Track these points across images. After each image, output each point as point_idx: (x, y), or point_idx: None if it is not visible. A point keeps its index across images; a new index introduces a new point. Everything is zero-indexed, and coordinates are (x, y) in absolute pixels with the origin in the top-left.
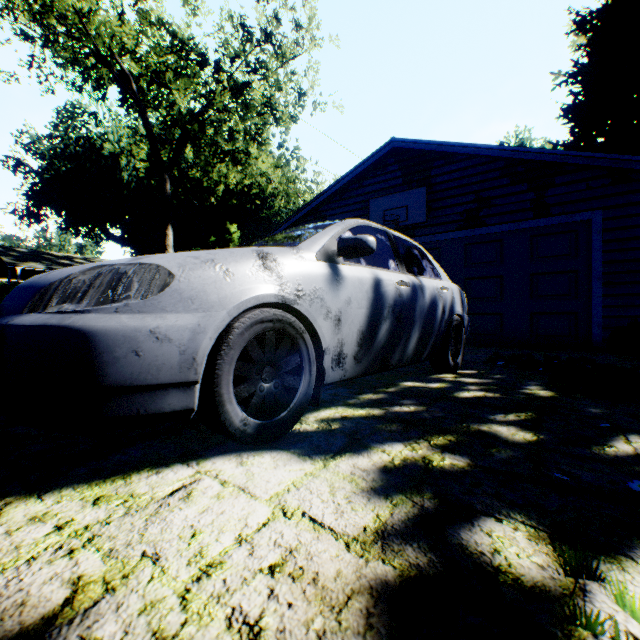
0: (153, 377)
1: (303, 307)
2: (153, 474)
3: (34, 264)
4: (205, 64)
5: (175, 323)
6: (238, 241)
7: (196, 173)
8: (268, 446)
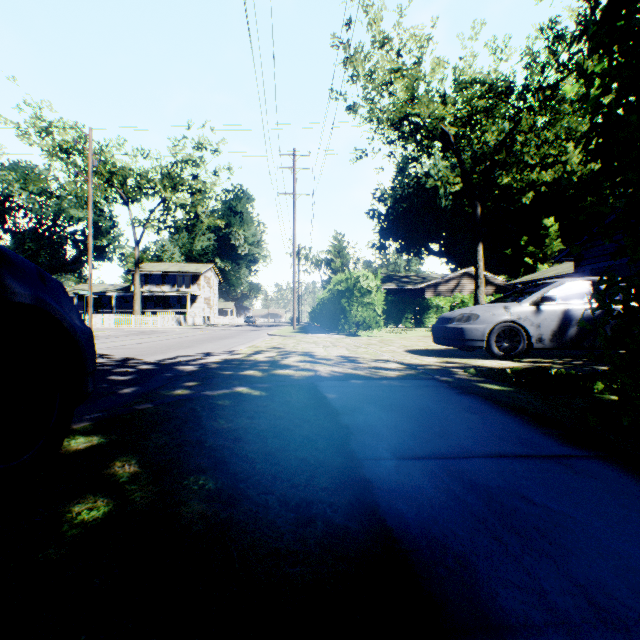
0: (474, 338)
1: (519, 322)
2: (474, 359)
3: (389, 284)
4: (511, 93)
5: (479, 327)
6: (555, 234)
7: (505, 179)
8: (505, 360)
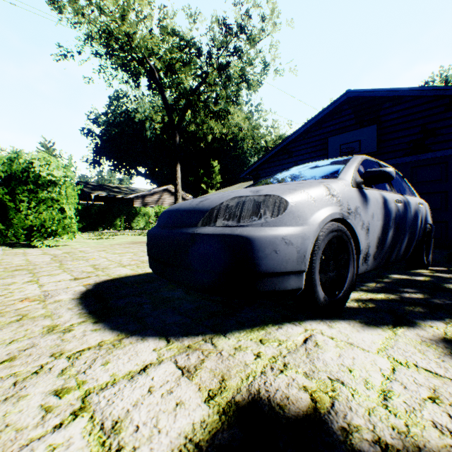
0: (283, 267)
1: (351, 221)
2: (278, 328)
3: (100, 192)
4: (201, 55)
5: (293, 233)
6: (218, 172)
7: (191, 128)
8: (336, 316)
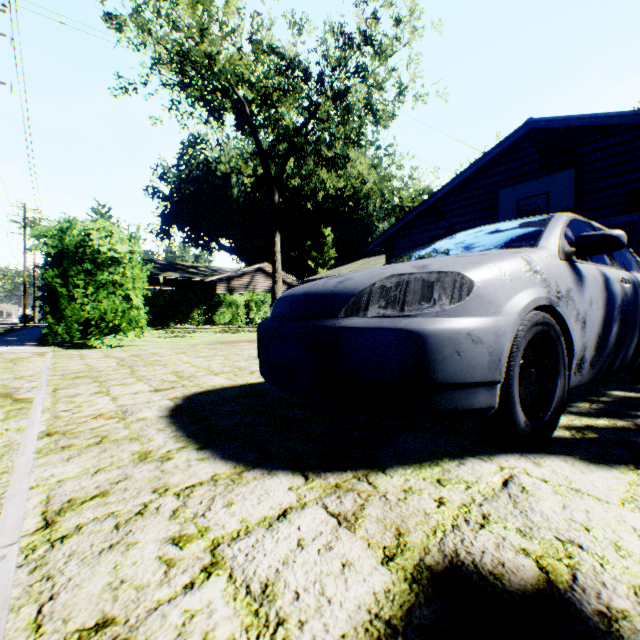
0: (469, 376)
1: (561, 309)
2: (459, 464)
3: (172, 274)
4: (309, 78)
5: (482, 326)
6: (331, 244)
7: (294, 182)
8: (541, 449)
